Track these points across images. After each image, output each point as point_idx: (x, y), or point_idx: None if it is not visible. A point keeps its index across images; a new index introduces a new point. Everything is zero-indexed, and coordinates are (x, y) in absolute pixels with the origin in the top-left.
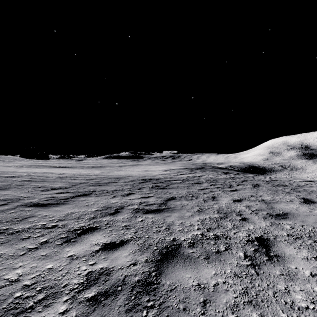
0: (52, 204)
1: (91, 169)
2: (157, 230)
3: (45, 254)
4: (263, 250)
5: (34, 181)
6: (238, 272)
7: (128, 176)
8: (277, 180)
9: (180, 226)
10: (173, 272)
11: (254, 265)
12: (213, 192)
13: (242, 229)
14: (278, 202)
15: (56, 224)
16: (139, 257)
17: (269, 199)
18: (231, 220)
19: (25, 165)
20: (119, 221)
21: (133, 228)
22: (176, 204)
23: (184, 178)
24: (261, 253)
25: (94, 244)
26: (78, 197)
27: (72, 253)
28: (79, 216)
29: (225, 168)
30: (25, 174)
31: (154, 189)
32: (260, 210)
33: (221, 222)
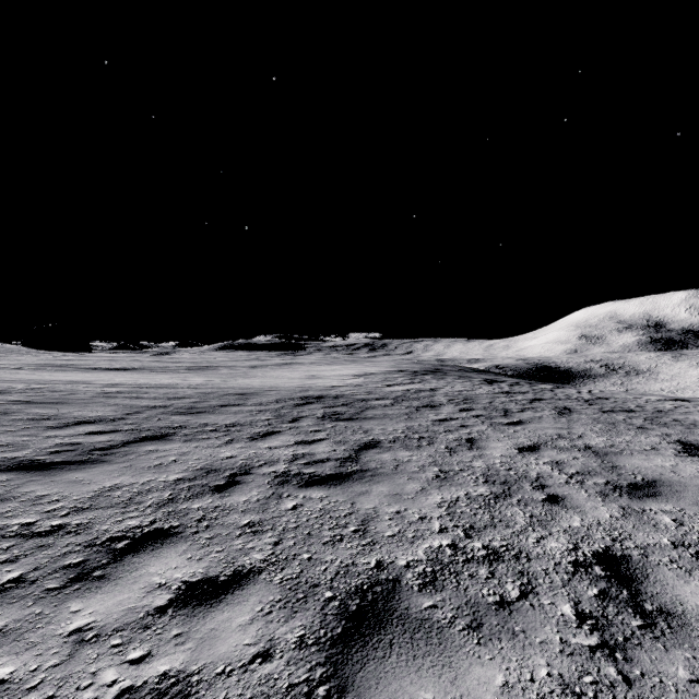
0: (68, 463)
1: (185, 373)
2: (335, 536)
3: (3, 625)
4: (622, 594)
5: (37, 403)
6: (572, 676)
7: (268, 390)
8: (608, 397)
9: (393, 523)
10: (381, 682)
11: (611, 647)
12: (468, 429)
13: (554, 527)
14: (625, 453)
15: (63, 523)
16: (281, 630)
17: (602, 445)
18: (521, 503)
19: (29, 364)
20: (234, 511)
21: (271, 531)
22: (382, 459)
23: (397, 394)
24: (620, 606)
25: (157, 587)
26: (138, 444)
27: (85, 621)
28: (132, 498)
29: (486, 371)
30: (20, 385)
31: (328, 421)
32: (587, 473)
33: (498, 509)
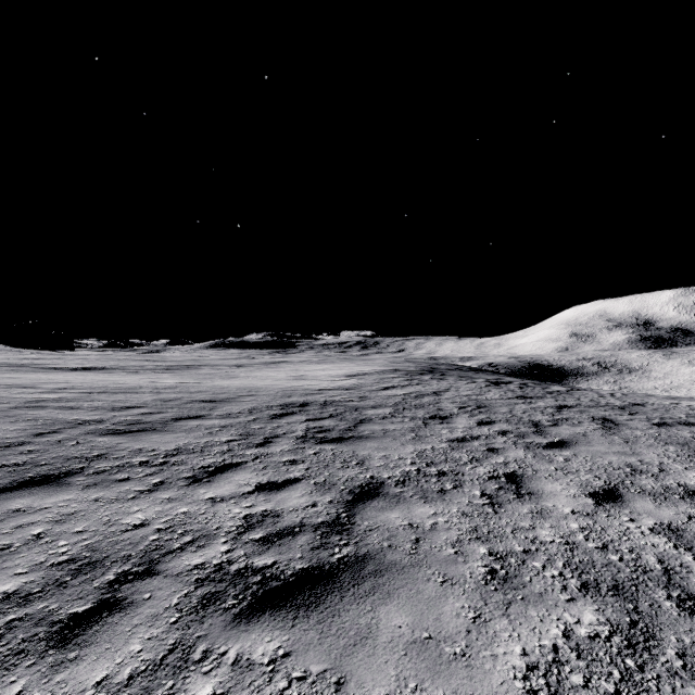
0: None
1: (160, 373)
2: None
3: None
4: None
5: None
6: None
7: (244, 395)
8: (641, 402)
9: None
10: None
11: None
12: (500, 455)
13: None
14: None
15: None
16: None
17: None
18: (692, 667)
19: None
20: None
21: None
22: (390, 525)
23: (396, 400)
24: None
25: None
26: (4, 496)
27: None
28: None
29: (483, 370)
30: None
31: (310, 443)
32: None
33: None
